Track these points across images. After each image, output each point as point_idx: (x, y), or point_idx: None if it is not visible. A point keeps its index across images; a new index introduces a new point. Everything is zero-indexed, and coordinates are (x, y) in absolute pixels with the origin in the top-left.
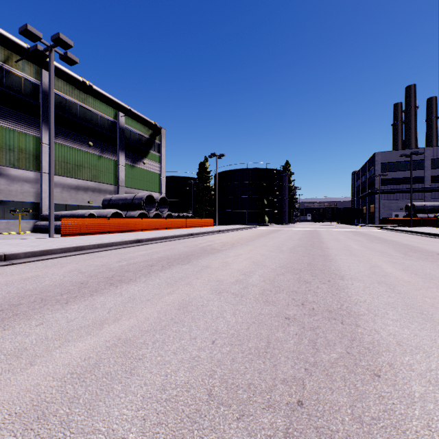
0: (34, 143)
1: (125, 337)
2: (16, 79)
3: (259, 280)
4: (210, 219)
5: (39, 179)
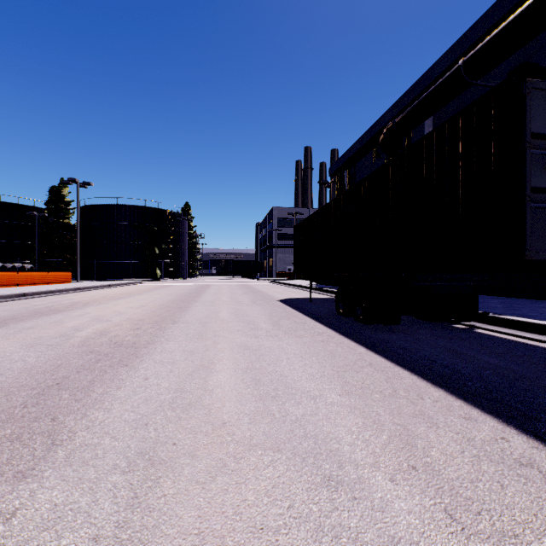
0: None
1: None
2: None
3: (89, 333)
4: (67, 272)
5: None
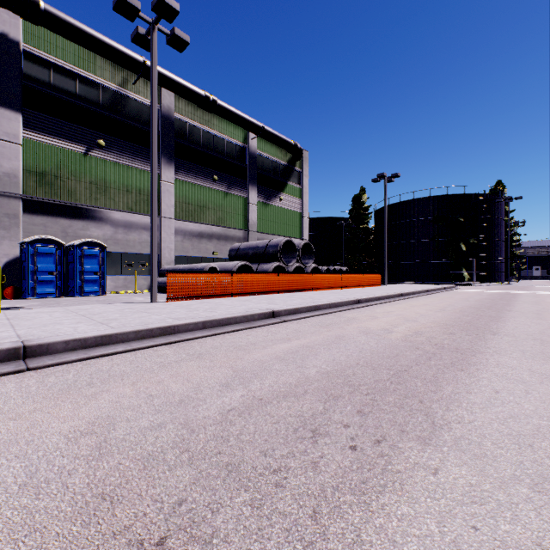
0: None
1: None
2: (134, 105)
3: None
4: (377, 274)
5: (158, 225)
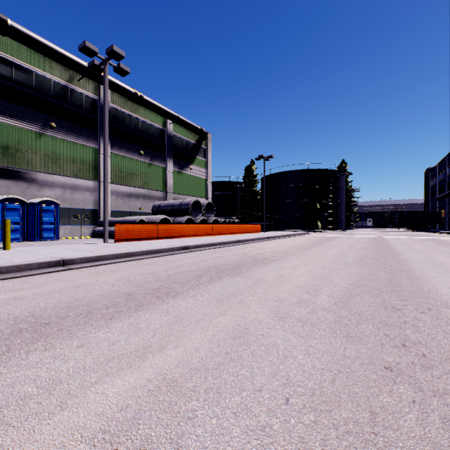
0: (93, 154)
1: (171, 377)
2: (78, 96)
3: (329, 303)
4: (258, 224)
5: (97, 187)
